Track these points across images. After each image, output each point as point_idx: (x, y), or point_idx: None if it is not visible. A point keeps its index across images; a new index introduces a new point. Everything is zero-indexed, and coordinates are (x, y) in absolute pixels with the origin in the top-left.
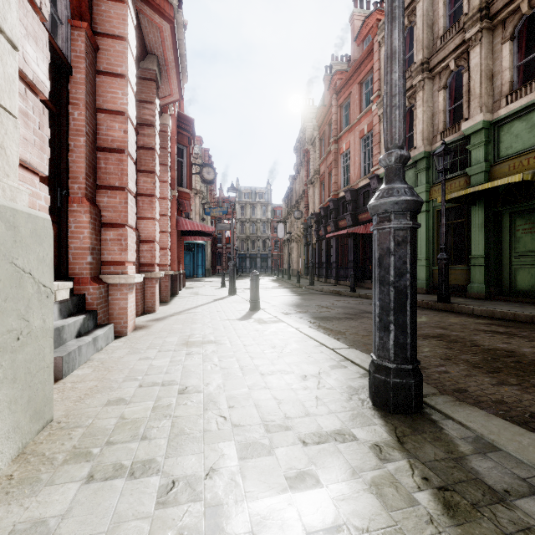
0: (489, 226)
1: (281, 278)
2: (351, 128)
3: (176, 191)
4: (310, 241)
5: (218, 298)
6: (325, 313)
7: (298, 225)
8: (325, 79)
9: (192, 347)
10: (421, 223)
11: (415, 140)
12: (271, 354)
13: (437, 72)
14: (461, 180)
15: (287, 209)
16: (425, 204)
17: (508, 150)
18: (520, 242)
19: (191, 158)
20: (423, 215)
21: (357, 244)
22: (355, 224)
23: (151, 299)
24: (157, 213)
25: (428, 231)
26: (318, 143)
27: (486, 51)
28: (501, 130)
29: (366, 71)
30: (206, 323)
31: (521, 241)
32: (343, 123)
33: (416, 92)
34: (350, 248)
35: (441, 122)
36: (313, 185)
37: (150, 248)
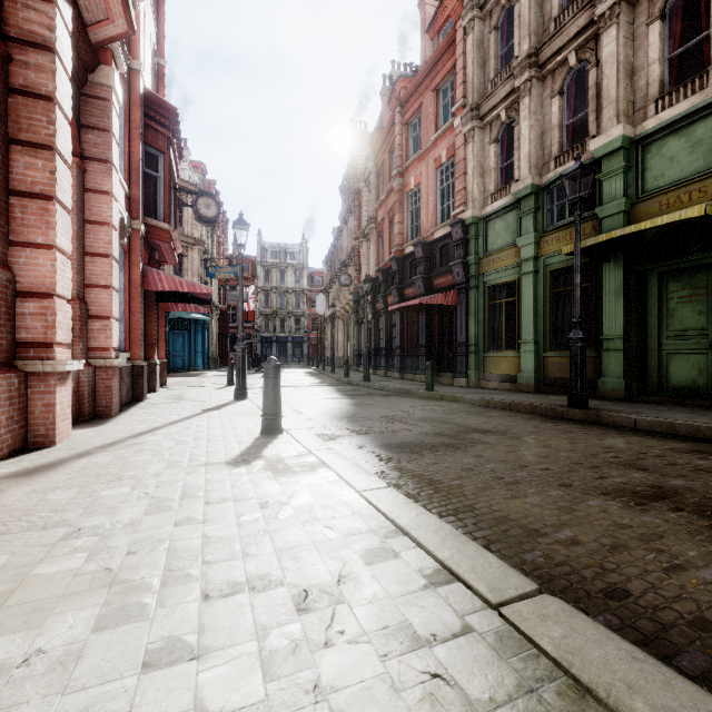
0: (629, 293)
1: (321, 371)
2: (423, 154)
3: (141, 221)
4: (363, 317)
5: (213, 405)
6: (402, 433)
7: (346, 295)
8: (383, 94)
9: (1, 629)
10: (527, 290)
11: (517, 170)
12: (288, 664)
13: (550, 69)
14: (586, 225)
15: (329, 274)
16: (533, 261)
17: (658, 181)
18: (674, 317)
19: (174, 175)
20: (530, 277)
21: (431, 321)
22: (429, 292)
23: (45, 419)
24: (63, 238)
25: (537, 302)
26: (375, 179)
27: (625, 34)
28: (648, 152)
29: (445, 72)
30: (146, 478)
31: (676, 314)
32: (411, 148)
33: (520, 98)
34: (422, 327)
35: (556, 142)
36: (366, 240)
37: (43, 310)
